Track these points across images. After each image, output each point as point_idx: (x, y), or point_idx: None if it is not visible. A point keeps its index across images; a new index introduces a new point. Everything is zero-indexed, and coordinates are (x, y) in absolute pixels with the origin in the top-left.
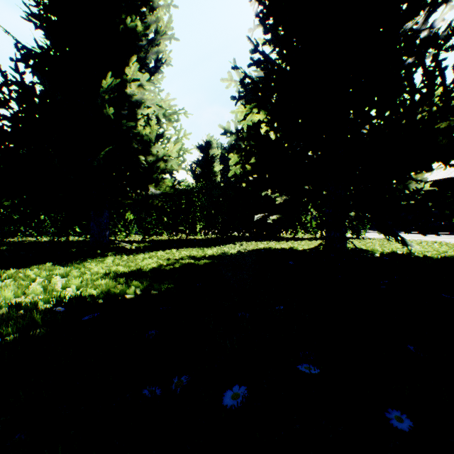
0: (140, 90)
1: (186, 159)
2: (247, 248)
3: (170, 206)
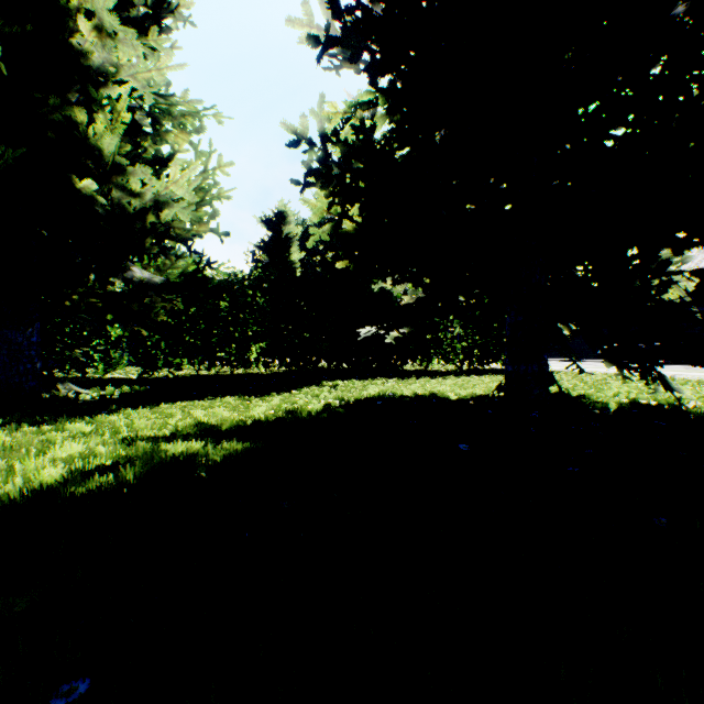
0: (101, 39)
1: (217, 210)
2: (346, 396)
3: (197, 312)
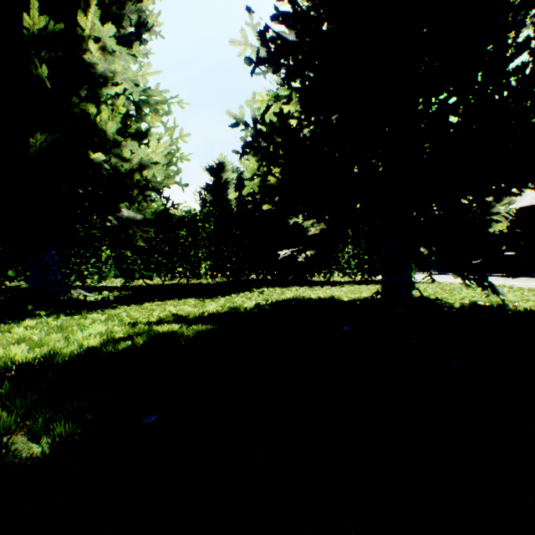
0: (104, 55)
1: (180, 169)
2: (270, 298)
3: (163, 239)
